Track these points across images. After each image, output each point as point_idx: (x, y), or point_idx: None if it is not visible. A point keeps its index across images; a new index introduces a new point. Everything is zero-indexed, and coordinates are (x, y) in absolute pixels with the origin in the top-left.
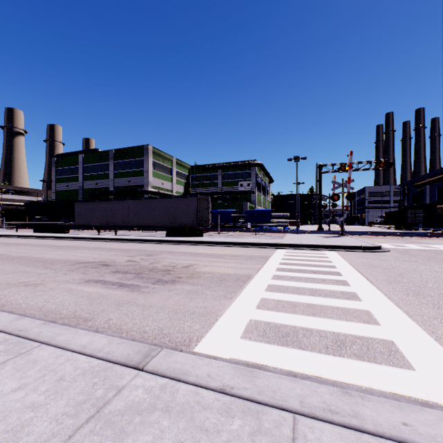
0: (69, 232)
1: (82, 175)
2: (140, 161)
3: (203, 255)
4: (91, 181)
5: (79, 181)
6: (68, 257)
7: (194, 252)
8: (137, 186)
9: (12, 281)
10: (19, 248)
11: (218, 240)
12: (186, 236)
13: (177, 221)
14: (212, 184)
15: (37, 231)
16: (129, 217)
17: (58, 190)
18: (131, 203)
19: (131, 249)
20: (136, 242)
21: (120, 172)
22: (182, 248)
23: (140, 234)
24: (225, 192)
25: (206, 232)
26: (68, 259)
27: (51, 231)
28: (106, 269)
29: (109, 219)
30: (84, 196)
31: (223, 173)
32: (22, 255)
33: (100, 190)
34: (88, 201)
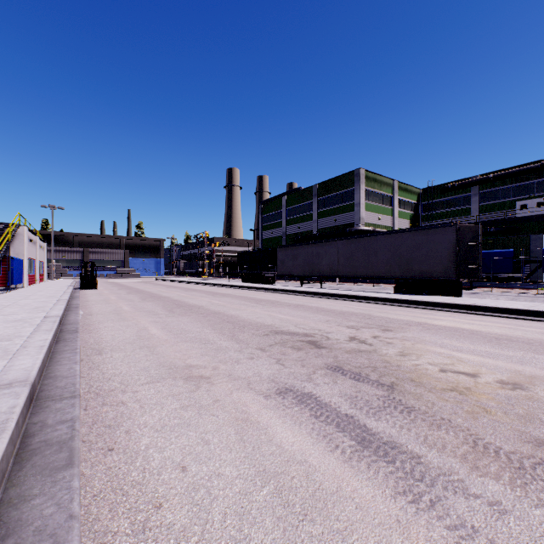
0: (272, 282)
1: (284, 219)
2: (348, 193)
3: (517, 342)
4: (294, 225)
5: (282, 227)
6: (264, 318)
7: (483, 333)
8: (345, 225)
9: (179, 360)
10: (222, 299)
11: (519, 306)
12: (431, 294)
13: (414, 268)
14: (460, 212)
15: (244, 281)
16: (338, 264)
17: (264, 238)
18: (341, 245)
19: (348, 312)
20: (351, 300)
21: (324, 210)
22: (442, 319)
23: (351, 288)
24: (488, 222)
25: (470, 288)
26: (262, 322)
27: (256, 281)
28: (315, 356)
29: (313, 267)
30: (286, 242)
31: (482, 191)
32: (218, 310)
33: (303, 234)
34: (291, 246)
